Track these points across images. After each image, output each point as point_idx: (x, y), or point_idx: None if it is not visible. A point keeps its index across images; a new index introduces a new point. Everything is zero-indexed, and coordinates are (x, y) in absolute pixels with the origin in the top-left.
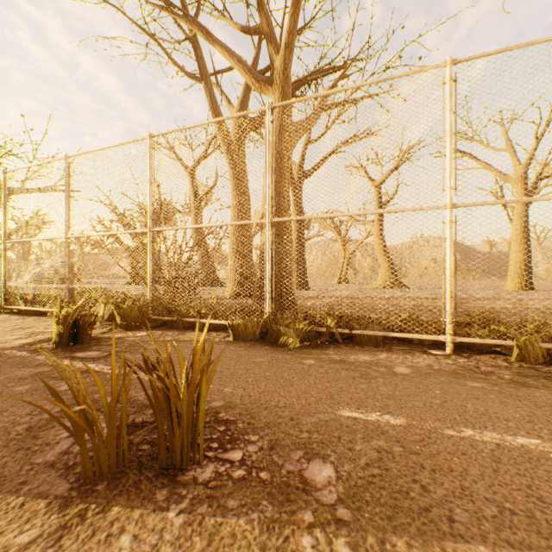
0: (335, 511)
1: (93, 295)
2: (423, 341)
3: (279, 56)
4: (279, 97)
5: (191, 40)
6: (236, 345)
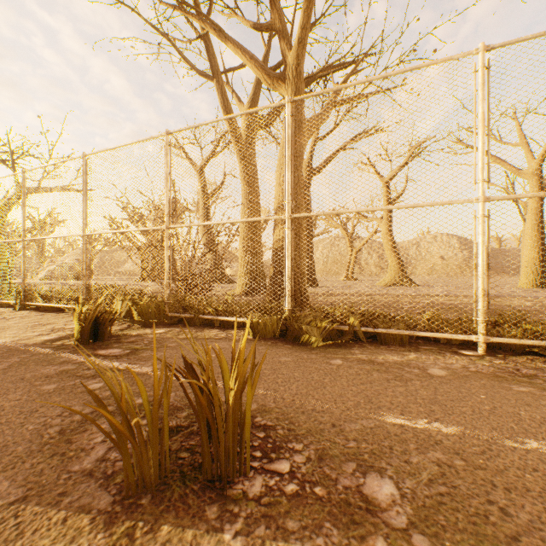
0: (409, 538)
1: (109, 292)
2: (450, 341)
3: (292, 52)
4: (291, 92)
5: (204, 38)
6: (257, 343)
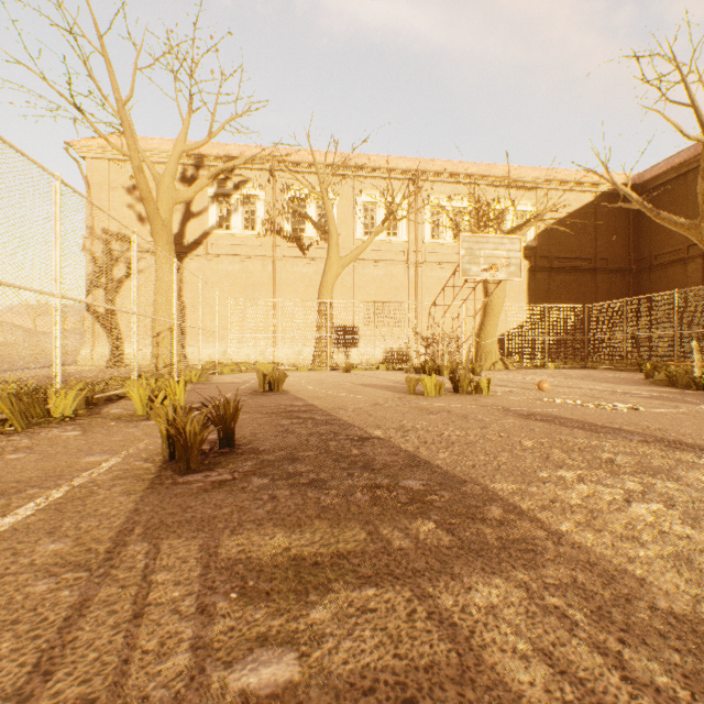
0: None
1: None
2: None
3: None
4: None
5: None
6: None
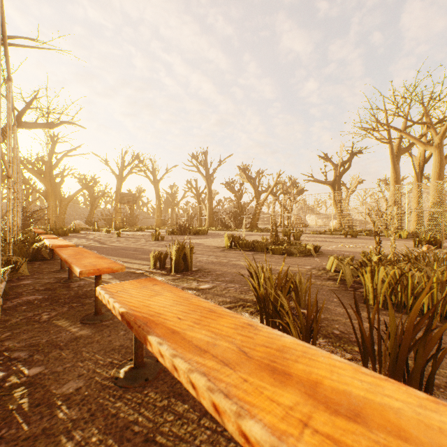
0: None
1: (365, 230)
2: None
3: (438, 136)
4: (437, 152)
5: (387, 130)
6: None
